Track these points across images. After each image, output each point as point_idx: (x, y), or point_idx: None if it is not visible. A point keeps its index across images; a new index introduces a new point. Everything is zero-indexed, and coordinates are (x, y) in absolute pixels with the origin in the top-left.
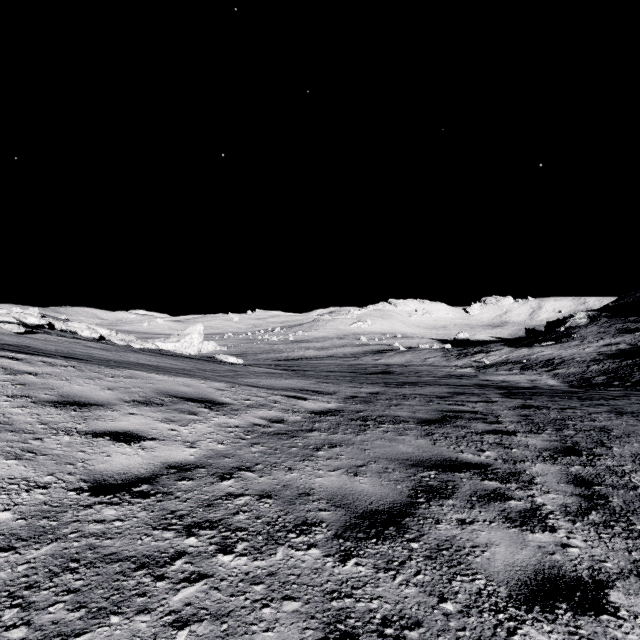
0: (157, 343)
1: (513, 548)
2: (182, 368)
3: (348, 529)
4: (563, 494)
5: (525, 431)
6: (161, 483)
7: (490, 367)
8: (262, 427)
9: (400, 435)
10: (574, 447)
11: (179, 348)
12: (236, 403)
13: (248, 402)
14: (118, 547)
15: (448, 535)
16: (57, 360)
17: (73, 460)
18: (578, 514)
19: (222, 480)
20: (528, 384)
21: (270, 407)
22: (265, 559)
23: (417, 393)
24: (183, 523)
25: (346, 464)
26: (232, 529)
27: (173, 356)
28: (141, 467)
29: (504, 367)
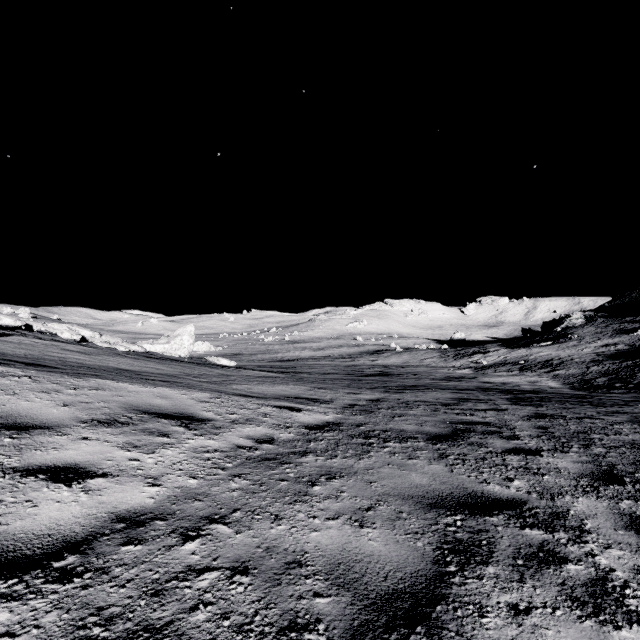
0: (145, 345)
1: None
2: (167, 373)
3: (357, 635)
4: (628, 549)
5: (549, 449)
6: (97, 551)
7: (488, 368)
8: (247, 450)
9: (410, 458)
10: (612, 471)
11: (168, 350)
12: (219, 418)
13: (233, 416)
14: None
15: None
16: (11, 369)
17: None
18: None
19: (184, 541)
20: (529, 386)
21: (259, 422)
22: None
23: (420, 400)
24: (109, 635)
25: (349, 507)
26: None
27: (160, 359)
28: (76, 522)
29: (502, 368)
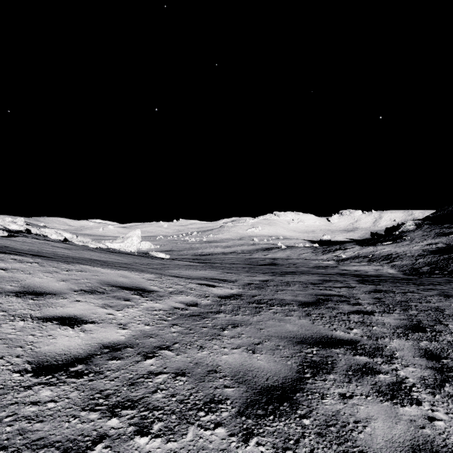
0: (107, 243)
1: (389, 422)
2: (123, 262)
3: (249, 406)
4: (419, 367)
5: (380, 311)
6: (94, 363)
7: (346, 260)
8: (181, 310)
9: (286, 316)
10: (419, 324)
11: (123, 247)
12: (161, 290)
13: (171, 289)
14: (46, 431)
15: (333, 410)
16: (25, 258)
17: (23, 343)
18: (435, 386)
19: (145, 359)
20: (374, 273)
21: (187, 293)
22: (177, 440)
23: (296, 280)
24: (108, 403)
25: (246, 342)
26: (150, 408)
27: (118, 253)
28: (80, 348)
29: (356, 260)
